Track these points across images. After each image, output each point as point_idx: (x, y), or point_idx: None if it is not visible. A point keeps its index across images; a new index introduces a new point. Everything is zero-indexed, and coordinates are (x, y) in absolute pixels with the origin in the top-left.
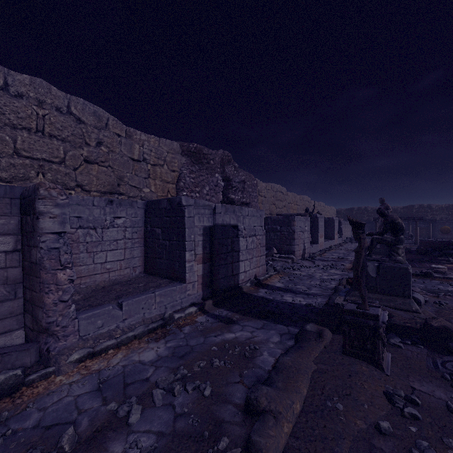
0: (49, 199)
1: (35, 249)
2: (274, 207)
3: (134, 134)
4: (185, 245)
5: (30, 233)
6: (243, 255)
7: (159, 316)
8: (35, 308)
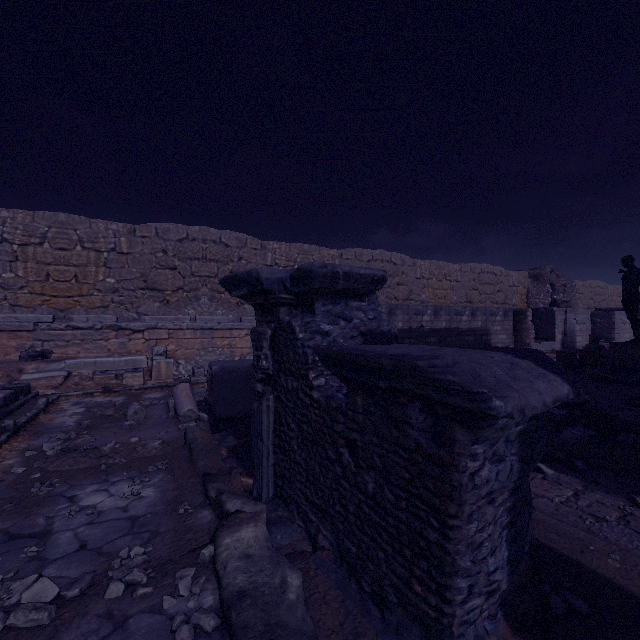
0: (529, 312)
1: (524, 324)
2: (591, 301)
3: (509, 273)
4: (555, 326)
5: (521, 320)
6: (578, 334)
7: (549, 350)
8: (523, 340)
